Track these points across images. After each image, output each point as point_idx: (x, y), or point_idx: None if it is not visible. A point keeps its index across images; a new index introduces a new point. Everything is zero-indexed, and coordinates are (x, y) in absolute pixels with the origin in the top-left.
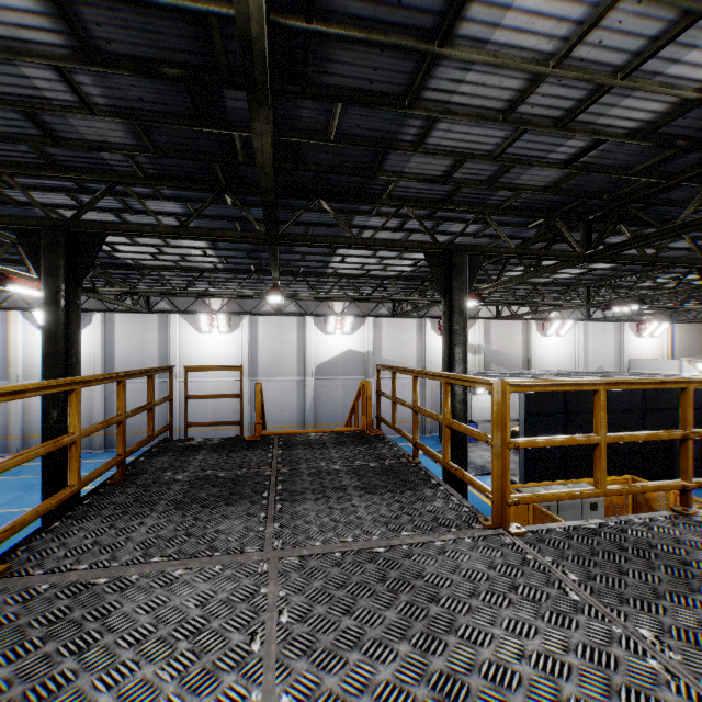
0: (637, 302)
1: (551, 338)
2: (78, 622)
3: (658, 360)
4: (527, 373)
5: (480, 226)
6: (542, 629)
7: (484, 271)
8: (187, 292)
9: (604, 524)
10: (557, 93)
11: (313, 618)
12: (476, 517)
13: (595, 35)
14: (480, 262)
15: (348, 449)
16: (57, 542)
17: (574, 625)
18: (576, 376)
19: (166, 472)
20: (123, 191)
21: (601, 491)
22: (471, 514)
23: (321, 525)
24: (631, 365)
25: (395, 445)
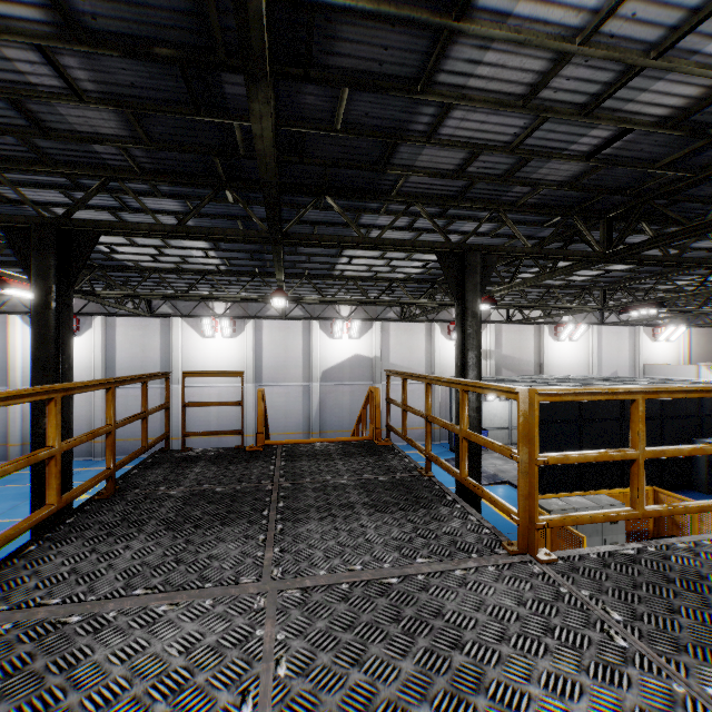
0: (656, 305)
1: (563, 342)
2: (40, 674)
3: (675, 365)
4: (539, 379)
5: (494, 225)
6: (588, 686)
7: (496, 273)
8: (188, 295)
9: (643, 550)
10: (583, 76)
11: (315, 669)
12: (499, 540)
13: (628, 7)
14: (495, 262)
15: (355, 460)
16: (30, 570)
17: (625, 681)
18: (591, 382)
19: (159, 486)
20: (119, 187)
21: (639, 513)
22: (492, 537)
23: (327, 550)
24: (646, 371)
25: (406, 457)
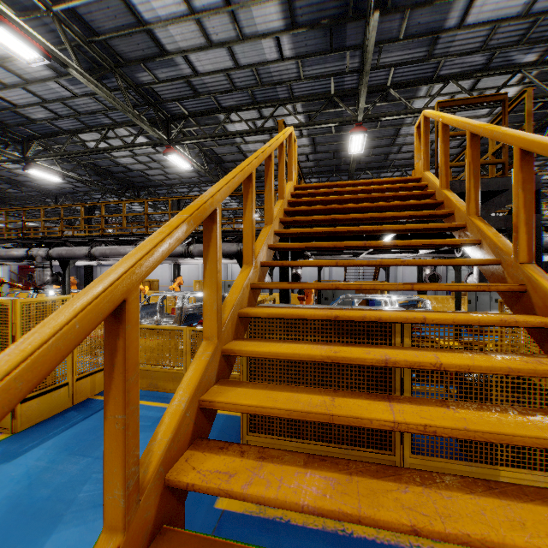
0: None
1: None
2: None
3: None
4: None
5: None
6: None
7: None
8: None
9: None
10: None
11: None
12: None
13: None
14: None
15: None
16: None
17: None
18: None
19: None
20: None
21: None
22: None
23: None
24: None
25: None
